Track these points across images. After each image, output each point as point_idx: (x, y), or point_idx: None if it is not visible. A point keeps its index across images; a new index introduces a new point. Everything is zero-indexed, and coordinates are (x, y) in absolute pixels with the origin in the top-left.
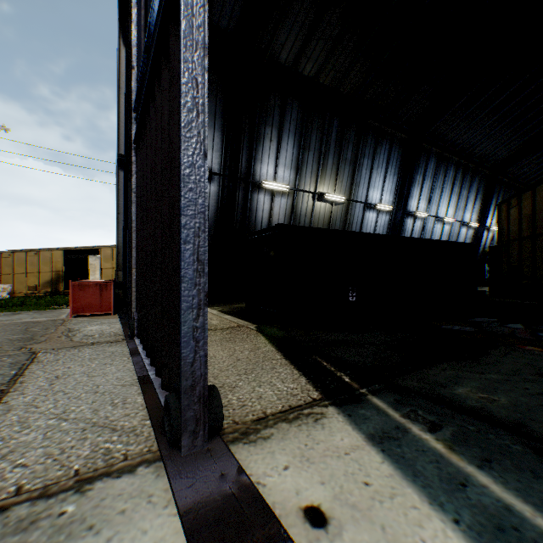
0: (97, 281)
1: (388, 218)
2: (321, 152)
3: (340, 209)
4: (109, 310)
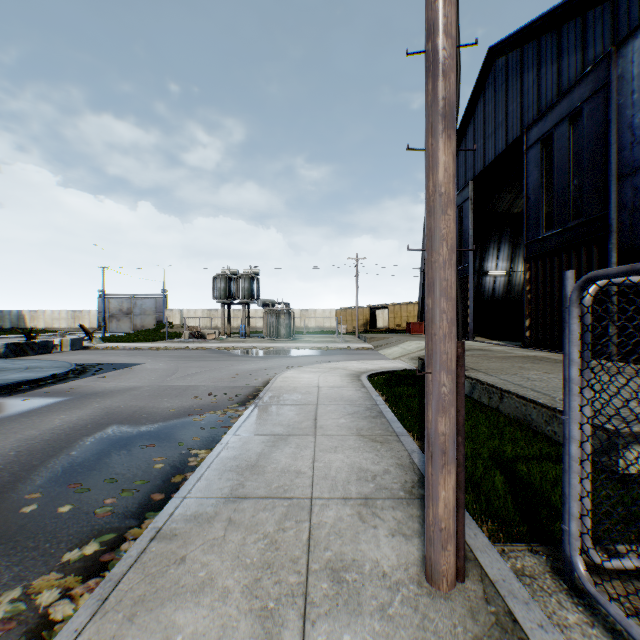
0: (418, 322)
1: None
2: None
3: None
4: (422, 333)
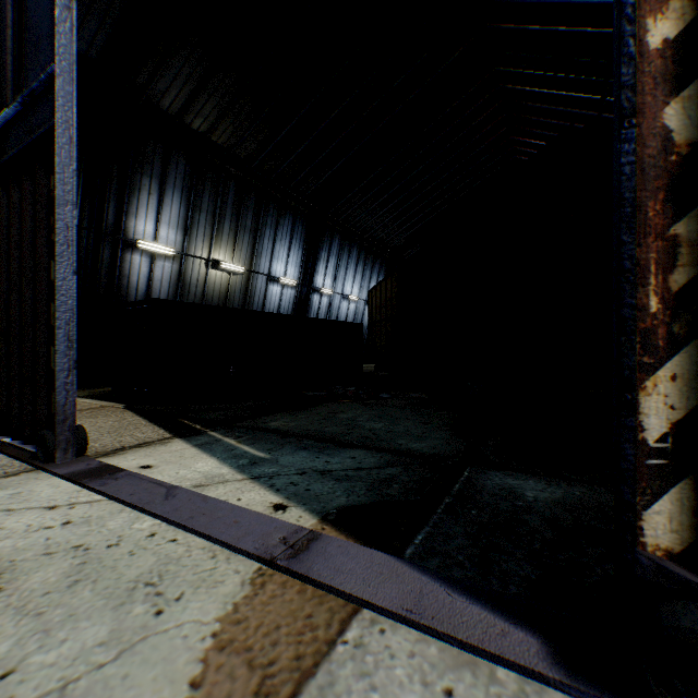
0: None
1: (294, 293)
2: (216, 215)
3: (240, 280)
4: None
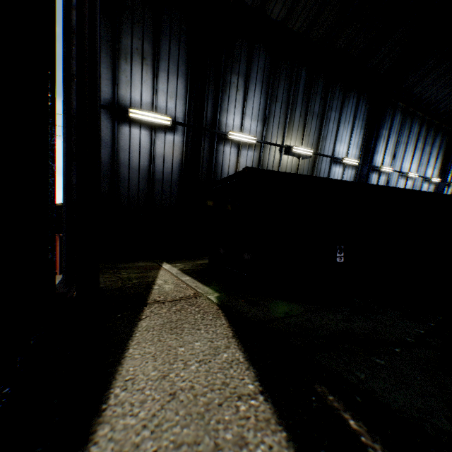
0: None
1: (353, 173)
2: (289, 103)
3: (307, 163)
4: None
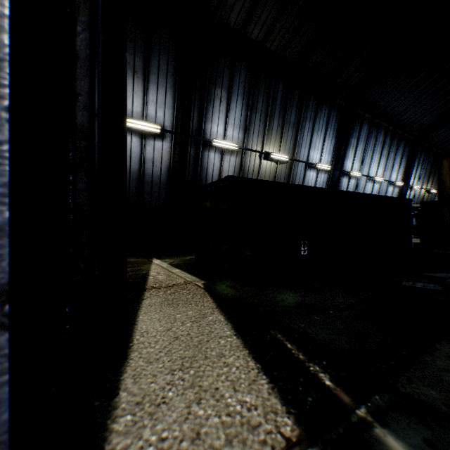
0: None
1: (326, 177)
2: (268, 114)
3: (284, 168)
4: None
